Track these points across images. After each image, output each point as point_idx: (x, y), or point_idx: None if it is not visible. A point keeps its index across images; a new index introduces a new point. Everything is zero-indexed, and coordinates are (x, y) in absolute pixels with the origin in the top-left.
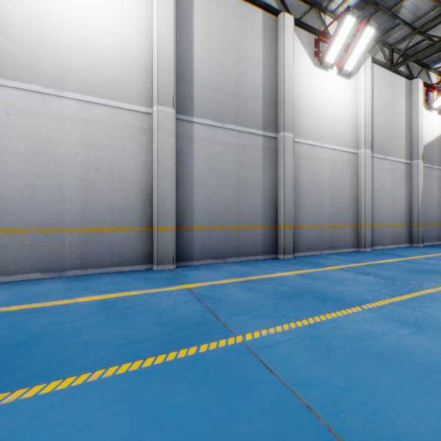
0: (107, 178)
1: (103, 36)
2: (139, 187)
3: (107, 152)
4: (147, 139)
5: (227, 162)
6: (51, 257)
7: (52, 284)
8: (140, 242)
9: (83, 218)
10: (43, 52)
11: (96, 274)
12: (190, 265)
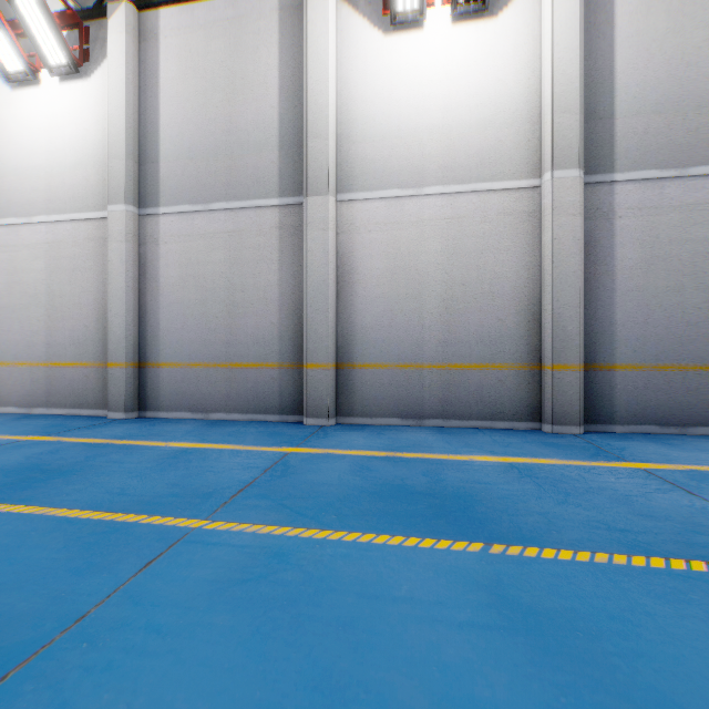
0: (475, 295)
1: (469, 97)
2: (520, 304)
3: (474, 258)
4: (531, 228)
5: (688, 242)
6: (409, 400)
7: (419, 434)
8: (522, 387)
9: (445, 351)
10: (401, 146)
11: (461, 428)
12: (608, 431)
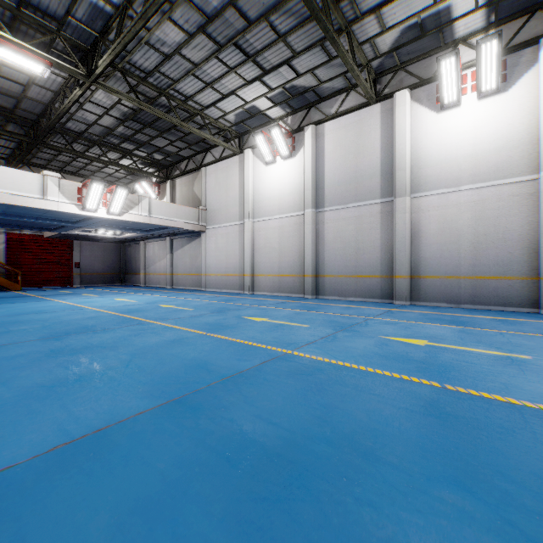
0: (492, 240)
1: (489, 136)
2: (523, 244)
3: (492, 220)
4: (531, 202)
5: None
6: (452, 294)
7: (456, 310)
8: (524, 289)
9: (473, 270)
10: (447, 167)
11: (483, 309)
12: None
